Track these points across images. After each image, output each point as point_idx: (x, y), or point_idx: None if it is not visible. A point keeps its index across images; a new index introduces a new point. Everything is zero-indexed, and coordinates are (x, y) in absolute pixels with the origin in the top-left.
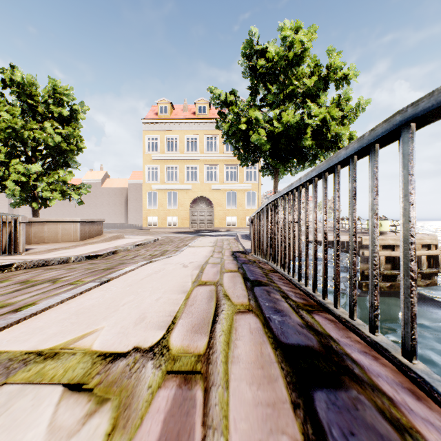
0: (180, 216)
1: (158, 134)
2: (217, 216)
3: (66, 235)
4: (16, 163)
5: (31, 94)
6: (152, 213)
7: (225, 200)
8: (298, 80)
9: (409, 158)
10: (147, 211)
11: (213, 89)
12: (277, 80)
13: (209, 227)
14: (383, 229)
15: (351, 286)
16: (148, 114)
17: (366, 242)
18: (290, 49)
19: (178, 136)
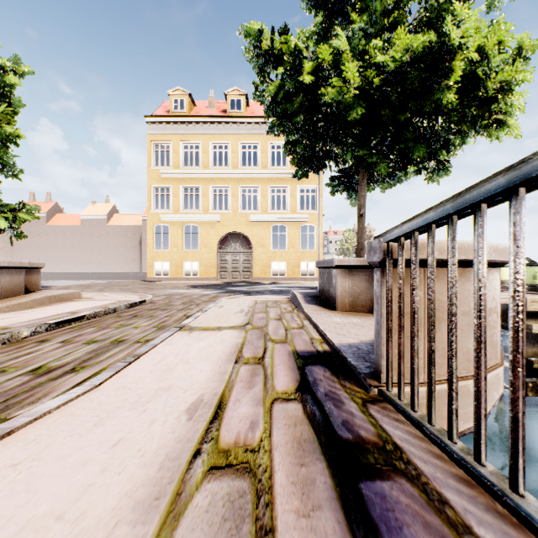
0: (203, 261)
1: (171, 139)
2: (258, 261)
3: None
4: None
5: None
6: (161, 257)
7: (270, 237)
8: None
9: None
10: (154, 254)
11: (248, 29)
12: None
13: (246, 277)
14: None
15: None
16: (156, 112)
17: (534, 306)
18: None
19: (199, 143)
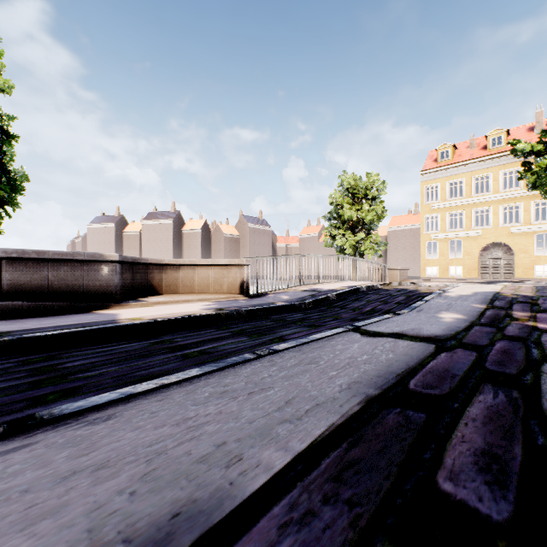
0: (466, 265)
1: (438, 181)
2: (519, 264)
3: (391, 278)
4: (348, 234)
5: (353, 186)
6: (431, 264)
7: (533, 244)
8: None
9: None
10: (426, 262)
11: (514, 142)
12: None
13: (507, 277)
14: None
15: None
16: (425, 163)
17: None
18: None
19: (462, 180)
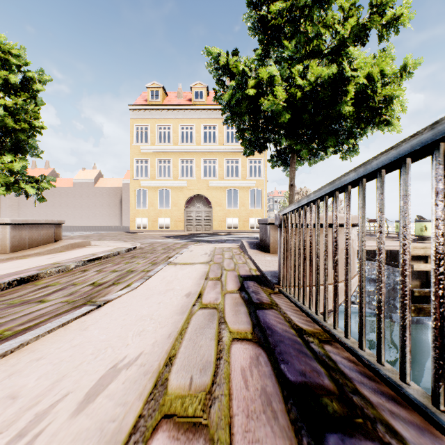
0: (174, 217)
1: (148, 122)
2: (216, 217)
3: None
4: None
5: None
6: (141, 214)
7: (225, 198)
8: (326, 28)
9: None
10: (136, 212)
11: (210, 50)
12: (297, 31)
13: (207, 229)
14: (429, 233)
15: None
16: (137, 101)
17: (415, 251)
18: None
19: (171, 125)
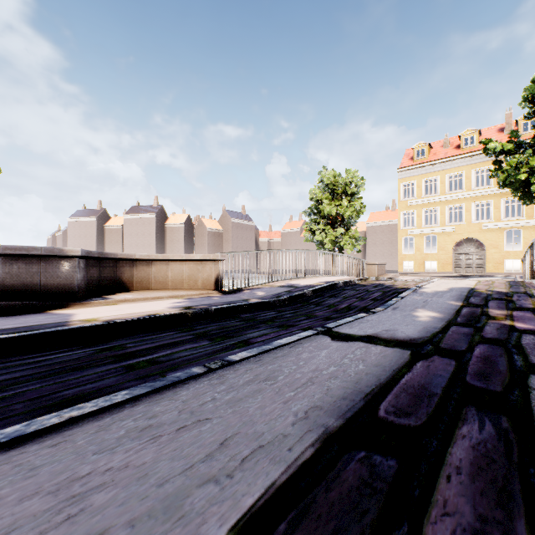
0: (440, 260)
1: (414, 179)
2: (490, 259)
3: (369, 272)
4: (328, 229)
5: (333, 182)
6: (408, 258)
7: (503, 240)
8: None
9: (533, 247)
10: (402, 256)
11: (486, 141)
12: None
13: (479, 272)
14: None
15: (532, 272)
16: (402, 161)
17: None
18: None
19: (437, 177)
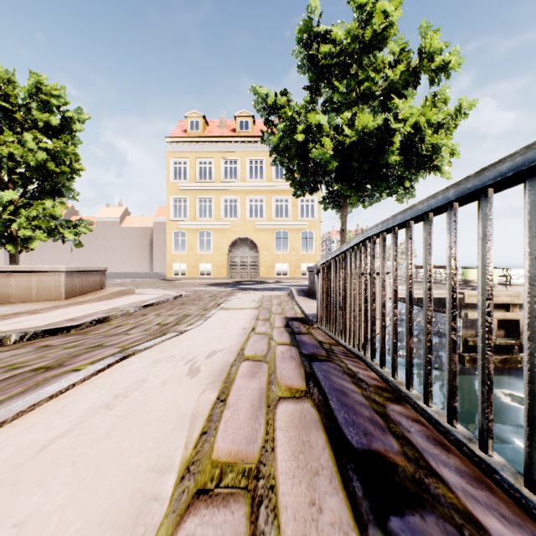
0: (216, 262)
1: (187, 156)
2: (263, 262)
3: (44, 291)
4: None
5: (6, 94)
6: (179, 260)
7: (274, 242)
8: (376, 72)
9: None
10: (173, 257)
11: (257, 88)
12: (347, 74)
13: (253, 277)
14: None
15: None
16: (174, 132)
17: (470, 299)
18: (367, 25)
19: (212, 160)
